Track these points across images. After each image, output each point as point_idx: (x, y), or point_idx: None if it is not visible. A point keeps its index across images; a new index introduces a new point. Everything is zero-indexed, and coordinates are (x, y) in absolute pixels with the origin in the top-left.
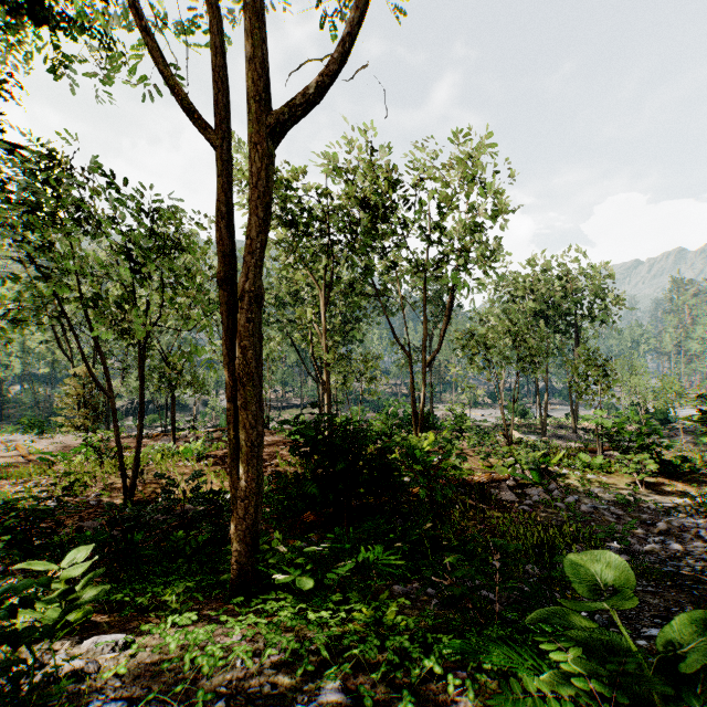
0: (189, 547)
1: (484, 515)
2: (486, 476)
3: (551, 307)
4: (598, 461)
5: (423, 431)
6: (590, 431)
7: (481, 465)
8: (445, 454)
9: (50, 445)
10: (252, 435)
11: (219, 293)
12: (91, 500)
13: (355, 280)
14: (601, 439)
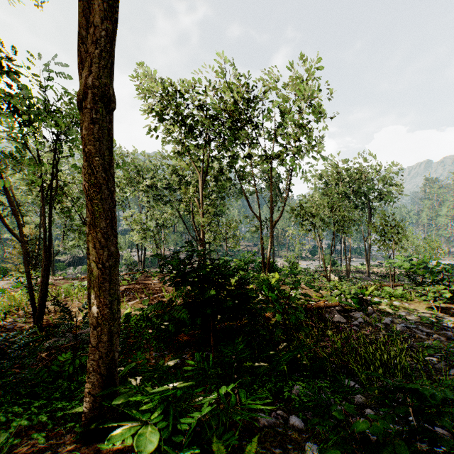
0: (73, 367)
1: (323, 334)
2: (321, 303)
3: (354, 191)
4: (398, 292)
5: (269, 273)
6: (378, 274)
7: (314, 296)
8: (297, 283)
9: (6, 285)
10: (103, 256)
11: (80, 117)
12: (8, 325)
13: (222, 168)
14: (393, 277)
